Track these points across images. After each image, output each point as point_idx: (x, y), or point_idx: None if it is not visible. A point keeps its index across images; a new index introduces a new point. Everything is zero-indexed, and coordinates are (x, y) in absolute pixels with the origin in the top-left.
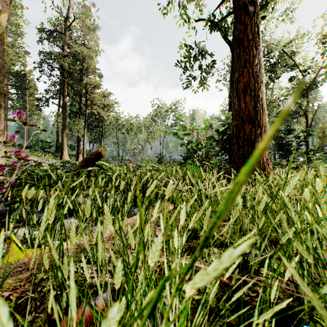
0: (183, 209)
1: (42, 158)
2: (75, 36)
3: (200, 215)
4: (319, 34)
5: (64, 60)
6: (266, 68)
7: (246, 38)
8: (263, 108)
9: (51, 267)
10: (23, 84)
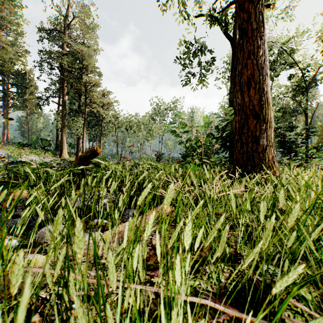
0: (187, 225)
1: (41, 156)
2: (75, 35)
3: (212, 237)
4: (319, 31)
5: (63, 58)
6: None
7: (249, 27)
8: (269, 102)
9: (19, 293)
10: (23, 82)
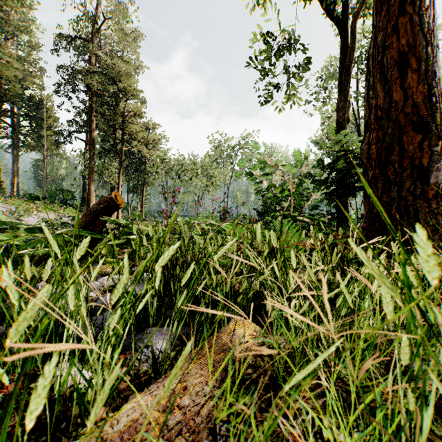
0: None
1: (59, 213)
2: None
3: None
4: None
5: (90, 76)
6: None
7: None
8: None
9: None
10: (38, 113)
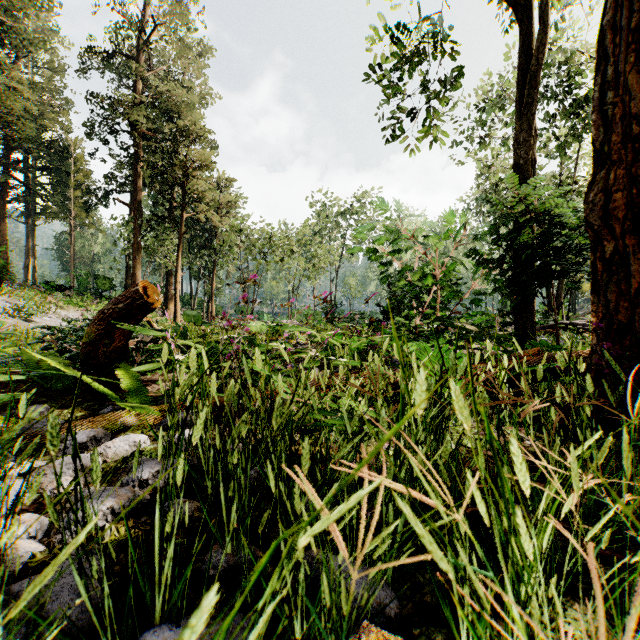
0: None
1: (89, 311)
2: None
3: None
4: None
5: (135, 110)
6: (566, 111)
7: None
8: None
9: None
10: (62, 164)
